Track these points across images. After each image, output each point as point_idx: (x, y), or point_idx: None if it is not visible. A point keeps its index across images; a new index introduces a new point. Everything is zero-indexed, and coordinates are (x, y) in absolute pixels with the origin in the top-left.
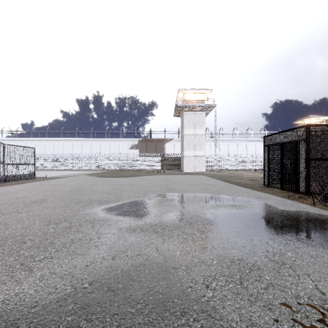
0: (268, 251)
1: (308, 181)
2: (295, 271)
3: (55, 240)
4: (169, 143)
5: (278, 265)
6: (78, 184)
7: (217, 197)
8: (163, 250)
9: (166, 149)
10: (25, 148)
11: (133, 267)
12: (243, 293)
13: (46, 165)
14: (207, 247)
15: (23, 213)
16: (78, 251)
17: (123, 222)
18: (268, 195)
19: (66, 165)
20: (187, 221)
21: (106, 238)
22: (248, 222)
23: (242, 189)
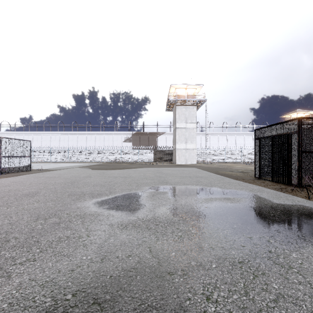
0: (271, 252)
1: (300, 173)
2: (305, 278)
3: (41, 238)
4: (162, 136)
5: (284, 270)
6: (72, 177)
7: (210, 190)
8: (156, 250)
9: (159, 142)
10: (21, 141)
11: (123, 272)
12: (250, 307)
13: (43, 157)
14: (204, 246)
15: (13, 208)
16: (64, 252)
17: (115, 217)
18: (261, 188)
19: (62, 158)
20: (181, 216)
21: (96, 236)
22: (244, 217)
23: (234, 182)
